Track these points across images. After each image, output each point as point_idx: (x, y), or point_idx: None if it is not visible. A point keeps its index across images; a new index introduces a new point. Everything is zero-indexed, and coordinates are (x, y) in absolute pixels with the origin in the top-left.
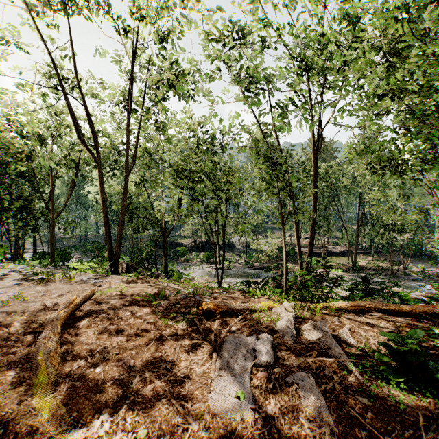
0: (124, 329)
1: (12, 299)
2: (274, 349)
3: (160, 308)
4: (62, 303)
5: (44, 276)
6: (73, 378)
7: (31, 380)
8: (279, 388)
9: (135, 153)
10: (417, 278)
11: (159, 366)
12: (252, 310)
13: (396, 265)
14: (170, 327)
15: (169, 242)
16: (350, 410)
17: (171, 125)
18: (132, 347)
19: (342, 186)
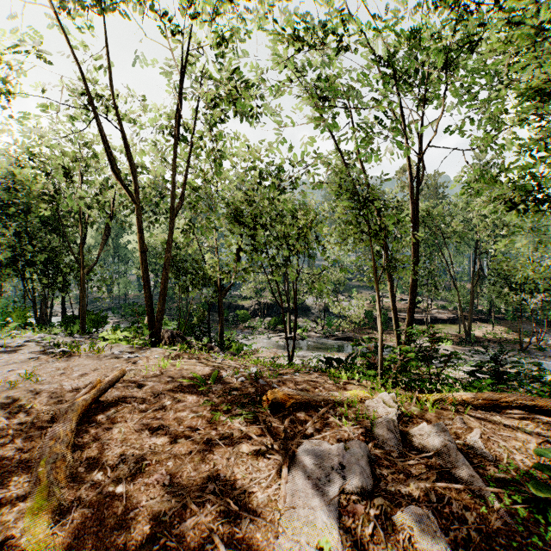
0: (160, 426)
1: (22, 378)
2: (370, 465)
3: (210, 395)
4: (84, 386)
5: (67, 349)
6: (83, 501)
7: (26, 503)
8: (383, 533)
9: (182, 191)
10: None
11: (205, 487)
12: (337, 402)
13: (525, 336)
14: (223, 425)
15: (227, 304)
16: None
17: (229, 156)
18: (168, 454)
19: (451, 232)
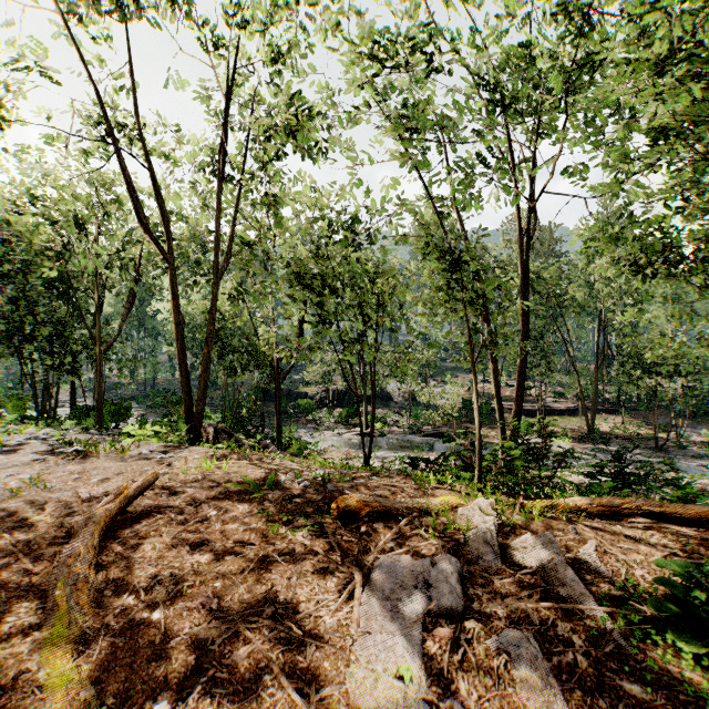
0: (205, 541)
1: (26, 485)
2: (462, 583)
3: (266, 504)
4: (106, 493)
5: (81, 447)
6: (112, 630)
7: (41, 632)
8: (474, 660)
9: (229, 247)
10: (700, 453)
11: (261, 611)
12: (423, 510)
13: (662, 430)
14: (282, 539)
15: (286, 391)
16: (608, 708)
17: (288, 202)
18: (216, 574)
19: (571, 300)
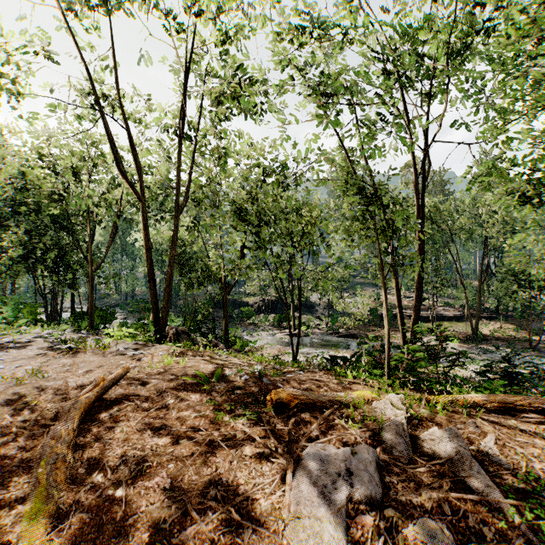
0: (163, 426)
1: (29, 375)
2: (379, 471)
3: (213, 394)
4: (89, 383)
5: (73, 345)
6: (82, 505)
7: (24, 505)
8: None
9: (187, 189)
10: None
11: (206, 492)
12: (342, 402)
13: (534, 334)
14: (226, 425)
15: (232, 301)
16: None
17: (233, 154)
18: (170, 456)
19: (458, 229)
